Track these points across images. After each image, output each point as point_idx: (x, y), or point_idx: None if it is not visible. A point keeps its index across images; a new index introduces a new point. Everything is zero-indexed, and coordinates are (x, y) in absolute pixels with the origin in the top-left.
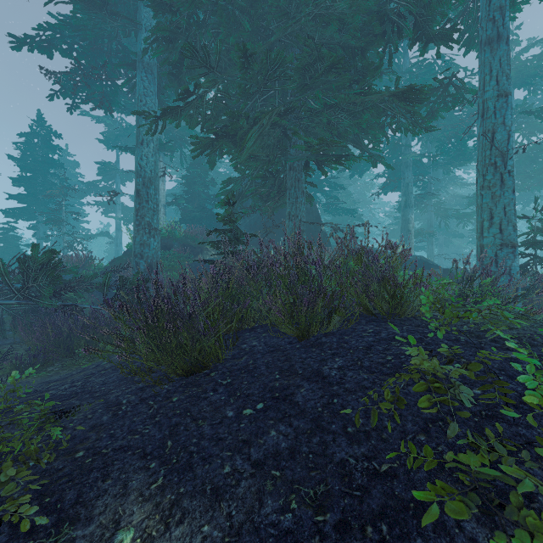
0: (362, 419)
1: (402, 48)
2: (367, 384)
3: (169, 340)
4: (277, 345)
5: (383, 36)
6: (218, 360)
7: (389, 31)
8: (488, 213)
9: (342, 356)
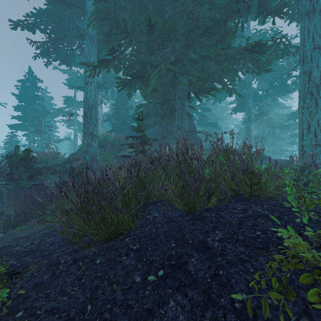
0: (246, 294)
1: (246, 24)
2: (245, 257)
3: (94, 218)
4: (171, 217)
5: (237, 12)
6: (130, 228)
7: (242, 8)
8: (306, 124)
9: (221, 229)
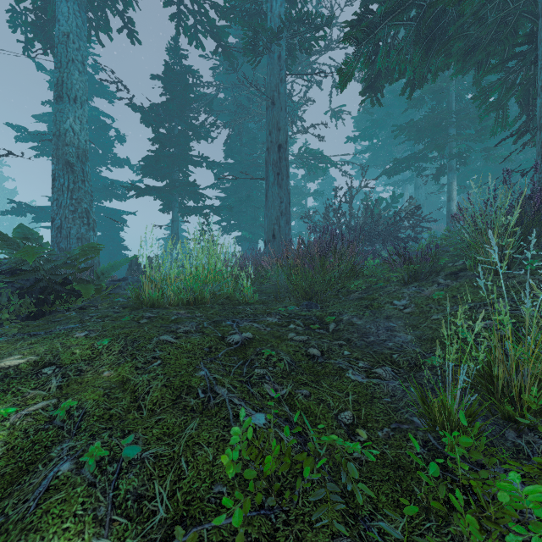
0: None
1: None
2: None
3: None
4: None
5: None
6: None
7: None
8: None
9: None
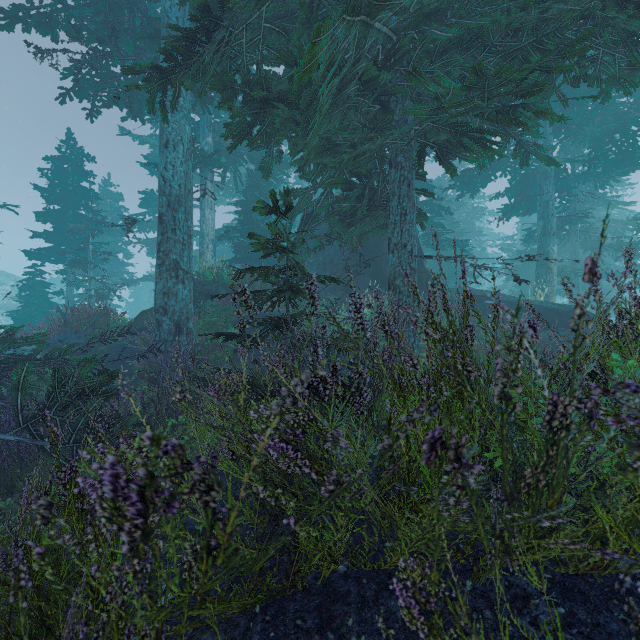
0: None
1: None
2: None
3: None
4: None
5: None
6: None
7: None
8: None
9: None
